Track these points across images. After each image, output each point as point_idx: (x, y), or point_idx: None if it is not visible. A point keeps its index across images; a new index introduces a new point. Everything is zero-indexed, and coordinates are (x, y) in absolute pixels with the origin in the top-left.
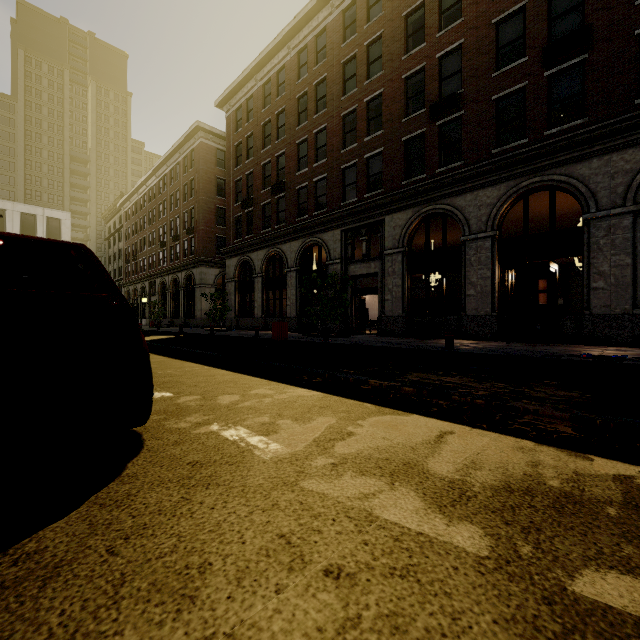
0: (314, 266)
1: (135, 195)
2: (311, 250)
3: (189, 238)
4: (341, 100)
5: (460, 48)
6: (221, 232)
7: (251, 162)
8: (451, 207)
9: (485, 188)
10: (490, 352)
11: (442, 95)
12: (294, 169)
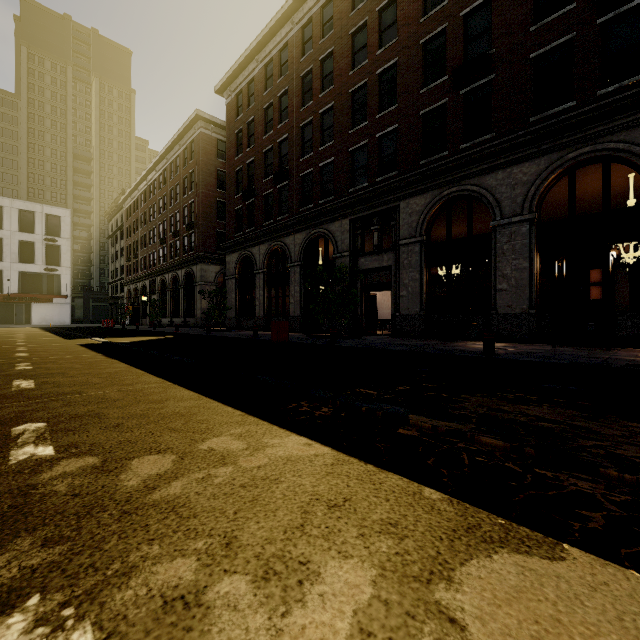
0: (320, 262)
1: (136, 191)
2: (316, 243)
3: (189, 234)
4: (350, 75)
5: (489, 2)
6: (222, 227)
7: (252, 150)
8: (479, 188)
9: (521, 163)
10: (547, 359)
11: (467, 59)
12: (298, 155)
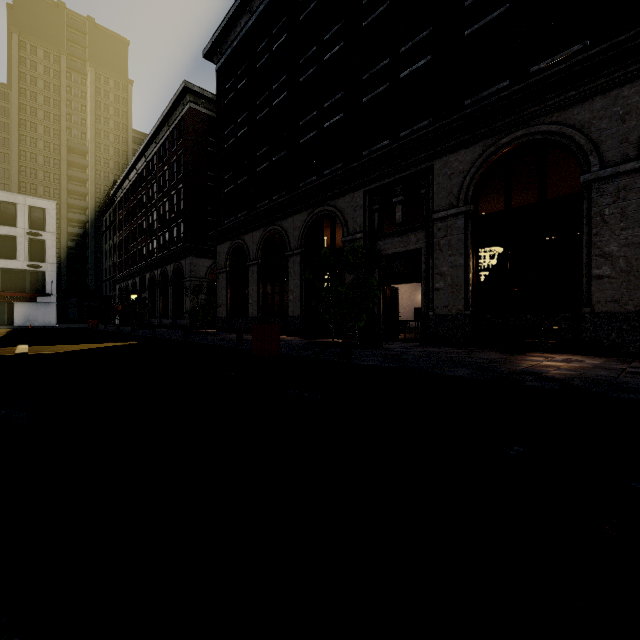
0: None
1: (126, 181)
2: (321, 225)
3: (177, 223)
4: (364, 3)
5: None
6: (214, 216)
7: (245, 119)
8: (560, 126)
9: (637, 80)
10: None
11: None
12: (298, 117)
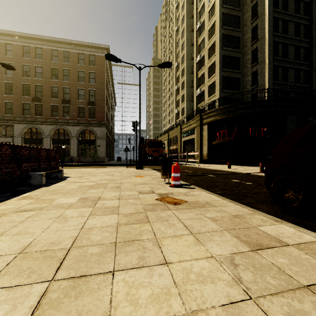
0: None
1: None
2: None
3: None
4: None
5: (42, 86)
6: None
7: None
8: (39, 127)
9: (49, 125)
10: None
11: (36, 95)
12: None
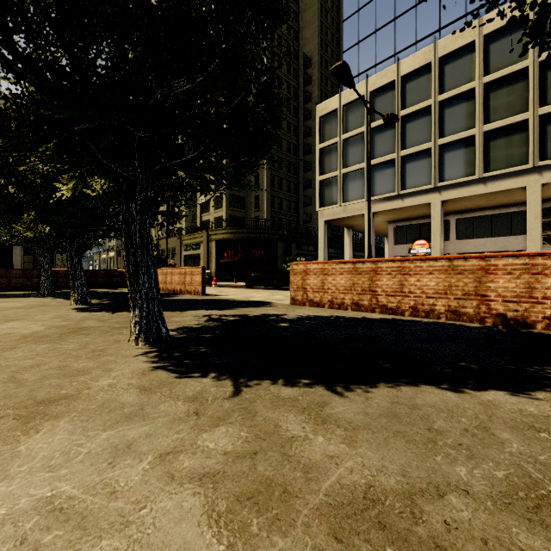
0: None
1: None
2: None
3: None
4: None
5: None
6: None
7: None
8: None
9: None
10: None
11: None
12: None
